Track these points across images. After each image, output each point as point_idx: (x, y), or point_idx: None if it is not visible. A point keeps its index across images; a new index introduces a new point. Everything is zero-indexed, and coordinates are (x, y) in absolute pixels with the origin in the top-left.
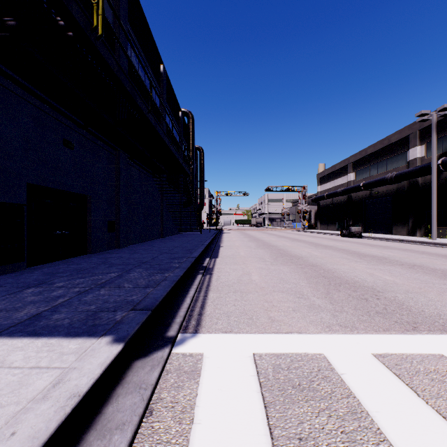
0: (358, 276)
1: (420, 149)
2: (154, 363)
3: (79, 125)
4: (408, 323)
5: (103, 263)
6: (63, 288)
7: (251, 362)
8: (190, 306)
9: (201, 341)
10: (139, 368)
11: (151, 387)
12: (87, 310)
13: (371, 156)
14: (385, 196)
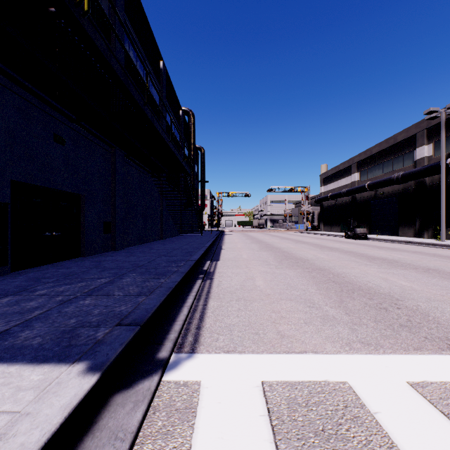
0: (371, 282)
1: (428, 148)
2: (138, 398)
3: (71, 119)
4: (441, 339)
5: (96, 267)
6: (45, 296)
7: (259, 395)
8: (187, 317)
9: (198, 363)
10: (118, 406)
11: (131, 437)
12: (65, 325)
13: (376, 155)
14: (390, 197)
